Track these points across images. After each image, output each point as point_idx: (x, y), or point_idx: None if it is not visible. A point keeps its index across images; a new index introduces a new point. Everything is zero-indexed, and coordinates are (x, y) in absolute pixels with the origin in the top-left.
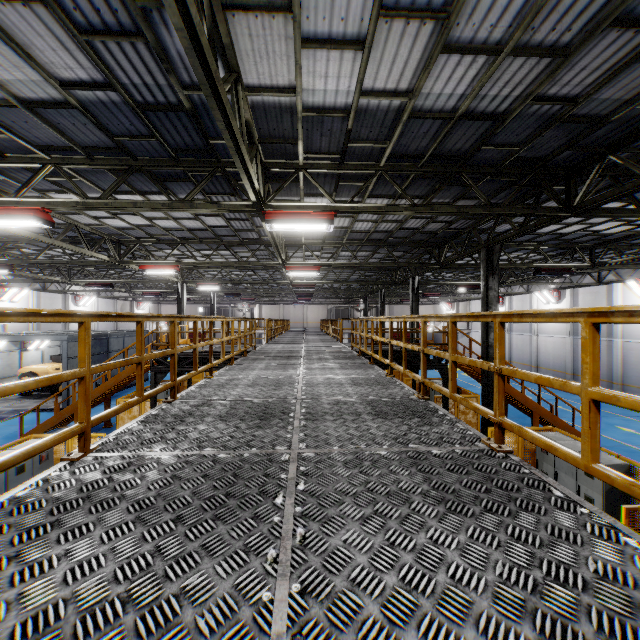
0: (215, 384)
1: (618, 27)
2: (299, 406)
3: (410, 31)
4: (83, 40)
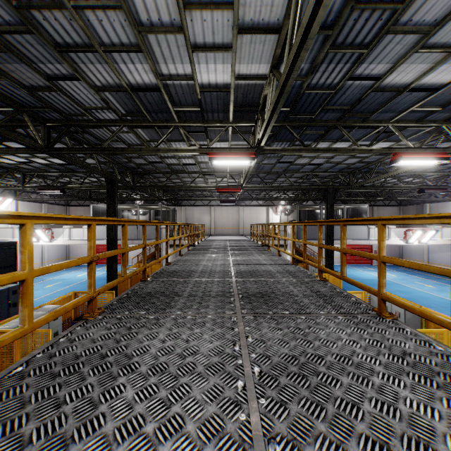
0: (449, 372)
1: (25, 31)
2: (237, 304)
3: (155, 15)
4: (404, 5)
